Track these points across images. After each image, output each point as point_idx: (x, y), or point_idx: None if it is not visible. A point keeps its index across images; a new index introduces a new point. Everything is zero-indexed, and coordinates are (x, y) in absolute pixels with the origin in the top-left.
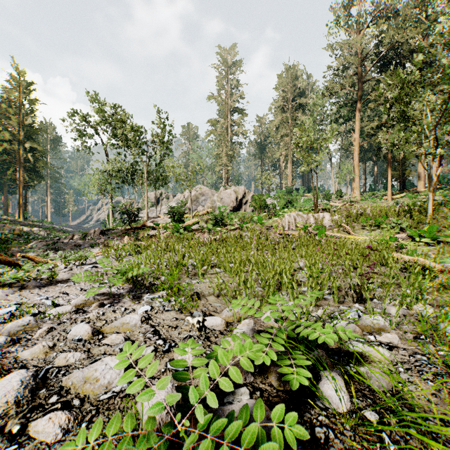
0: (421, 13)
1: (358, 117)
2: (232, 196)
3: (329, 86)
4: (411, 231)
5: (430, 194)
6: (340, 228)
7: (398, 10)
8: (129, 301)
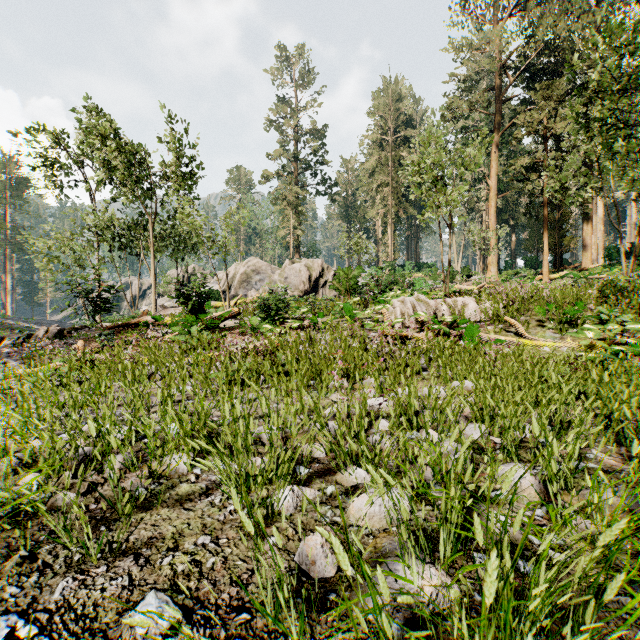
0: None
1: (495, 155)
2: (302, 274)
3: (452, 105)
4: None
5: None
6: (499, 325)
7: None
8: None
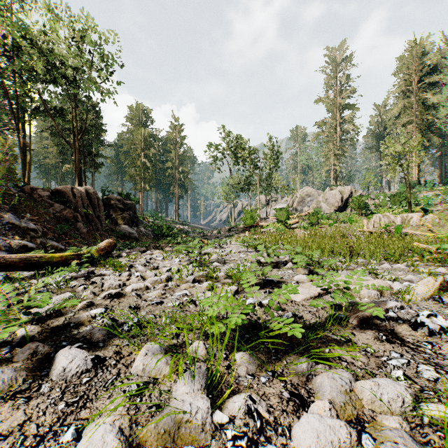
0: None
1: None
2: (337, 196)
3: None
4: None
5: None
6: (426, 227)
7: None
8: (254, 253)
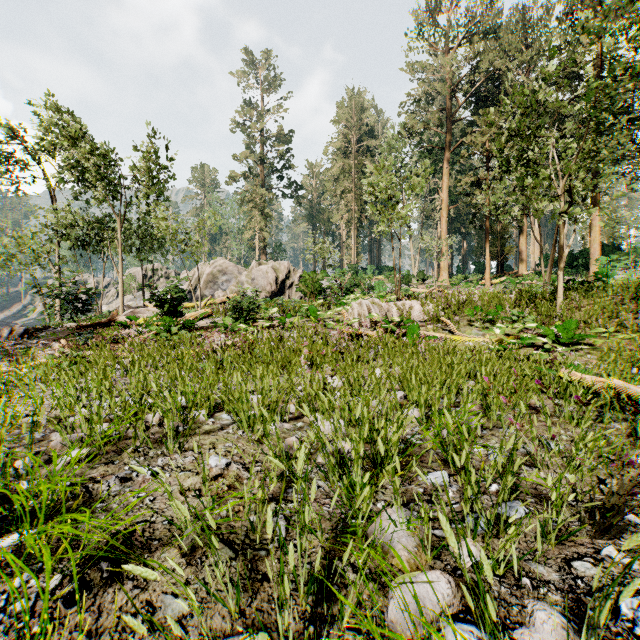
0: (525, 36)
1: (446, 170)
2: (269, 275)
3: (409, 122)
4: (543, 329)
5: (562, 274)
6: (437, 325)
7: (497, 28)
8: None
